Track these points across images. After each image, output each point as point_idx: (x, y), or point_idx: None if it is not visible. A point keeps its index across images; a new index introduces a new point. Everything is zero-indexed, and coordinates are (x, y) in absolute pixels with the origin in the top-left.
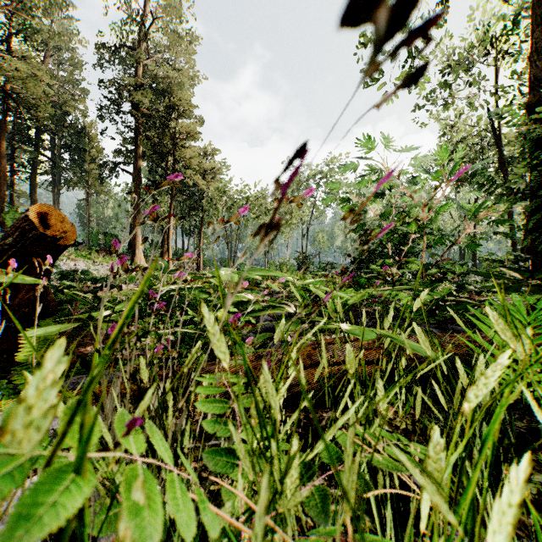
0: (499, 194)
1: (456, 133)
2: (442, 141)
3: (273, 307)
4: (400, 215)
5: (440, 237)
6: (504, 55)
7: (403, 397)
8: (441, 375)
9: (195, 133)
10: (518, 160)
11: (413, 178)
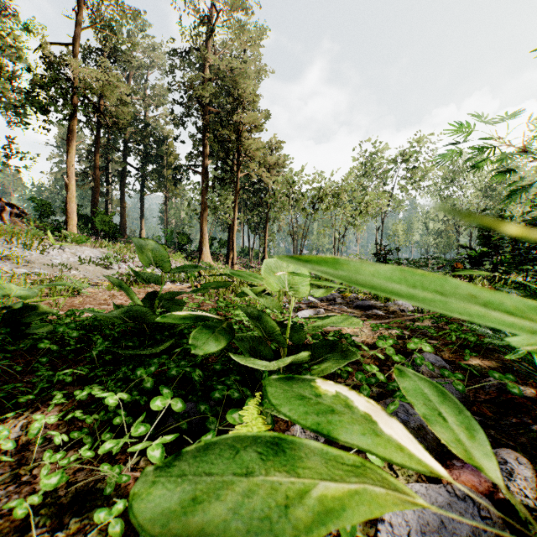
0: None
1: None
2: None
3: None
4: None
5: None
6: None
7: None
8: None
9: (259, 124)
10: None
11: None
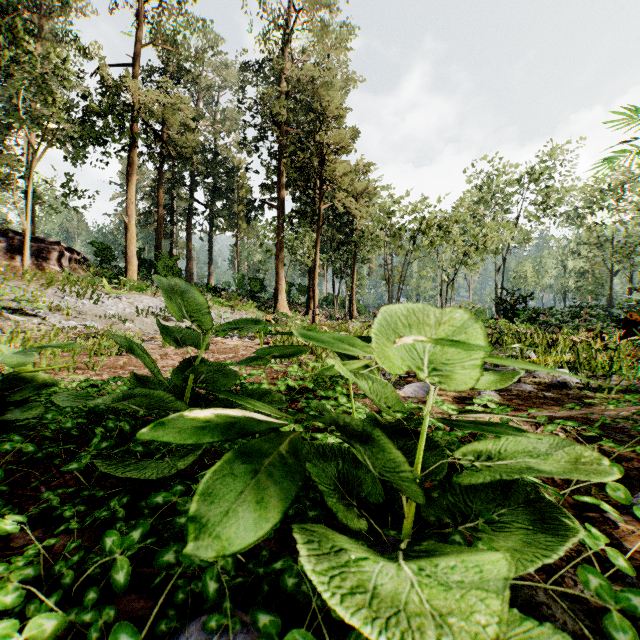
0: None
1: None
2: None
3: None
4: None
5: None
6: None
7: None
8: None
9: (345, 143)
10: None
11: None
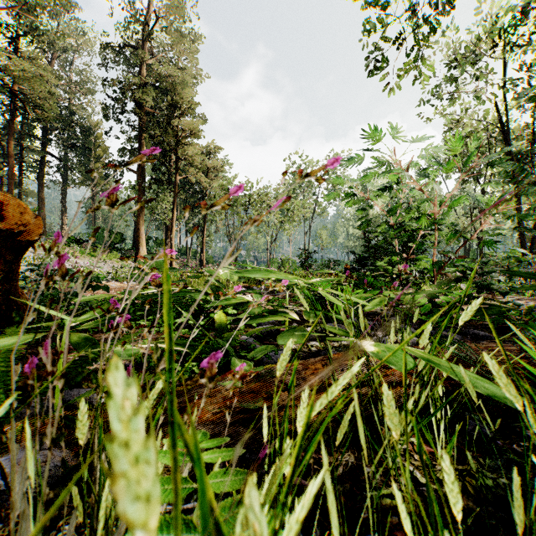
0: (529, 183)
1: (462, 128)
2: (447, 136)
3: (275, 313)
4: (409, 210)
5: (454, 233)
6: (512, 47)
7: (442, 435)
8: (479, 398)
9: (198, 131)
10: (527, 155)
11: (424, 170)
